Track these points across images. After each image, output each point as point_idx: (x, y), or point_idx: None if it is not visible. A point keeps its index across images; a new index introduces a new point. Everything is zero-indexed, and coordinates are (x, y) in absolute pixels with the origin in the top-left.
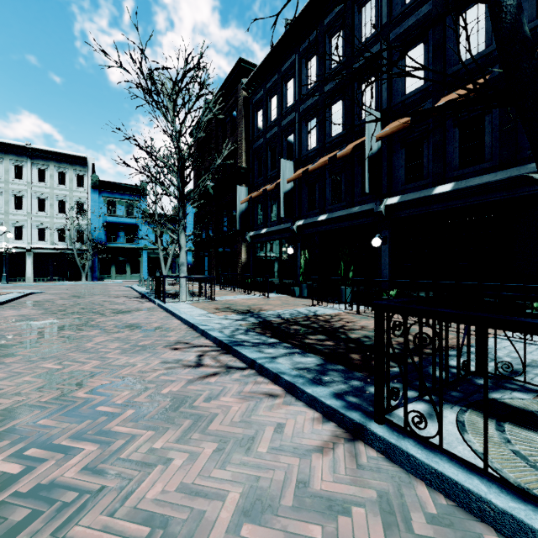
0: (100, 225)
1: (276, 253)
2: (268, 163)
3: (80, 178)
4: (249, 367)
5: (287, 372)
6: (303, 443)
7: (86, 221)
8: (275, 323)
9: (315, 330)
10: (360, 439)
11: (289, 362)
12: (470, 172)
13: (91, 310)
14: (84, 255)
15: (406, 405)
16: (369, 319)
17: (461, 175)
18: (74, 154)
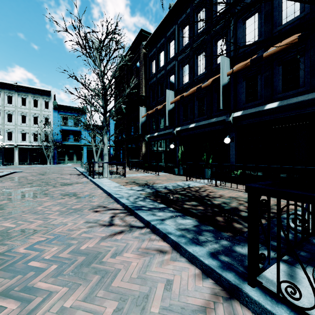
0: (58, 131)
1: (163, 148)
2: (158, 93)
3: (46, 103)
4: (145, 226)
5: (172, 233)
6: (189, 302)
7: (50, 129)
8: (163, 192)
9: (190, 198)
10: (235, 298)
11: (174, 224)
12: (289, 95)
13: (47, 183)
14: (48, 149)
15: (279, 275)
16: (224, 190)
17: (283, 96)
18: (43, 89)
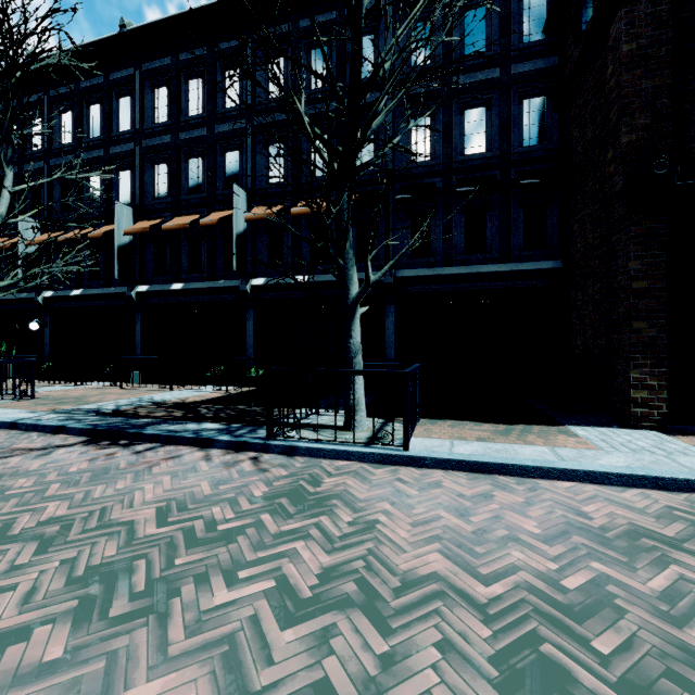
0: None
1: None
2: None
3: None
4: None
5: None
6: None
7: None
8: None
9: None
10: None
11: None
12: (94, 284)
13: None
14: None
15: None
16: None
17: (90, 285)
18: None
